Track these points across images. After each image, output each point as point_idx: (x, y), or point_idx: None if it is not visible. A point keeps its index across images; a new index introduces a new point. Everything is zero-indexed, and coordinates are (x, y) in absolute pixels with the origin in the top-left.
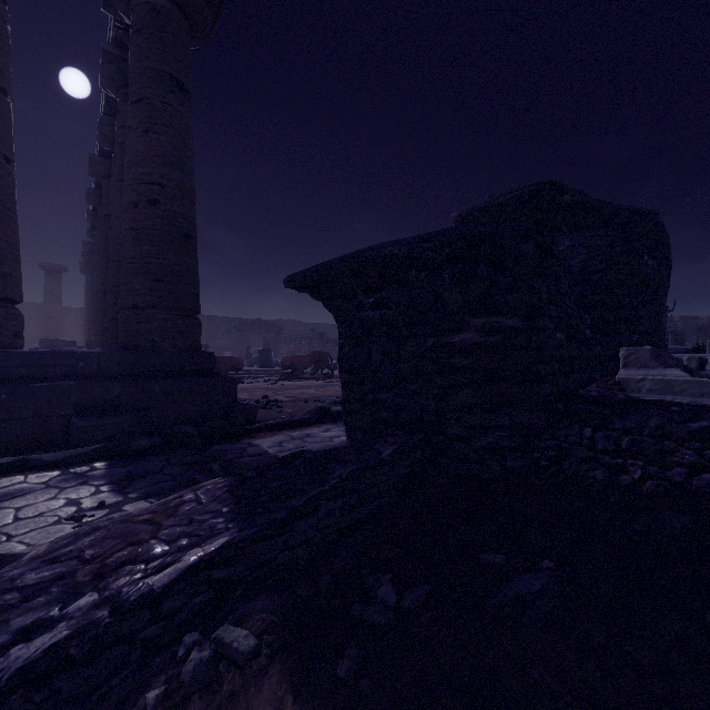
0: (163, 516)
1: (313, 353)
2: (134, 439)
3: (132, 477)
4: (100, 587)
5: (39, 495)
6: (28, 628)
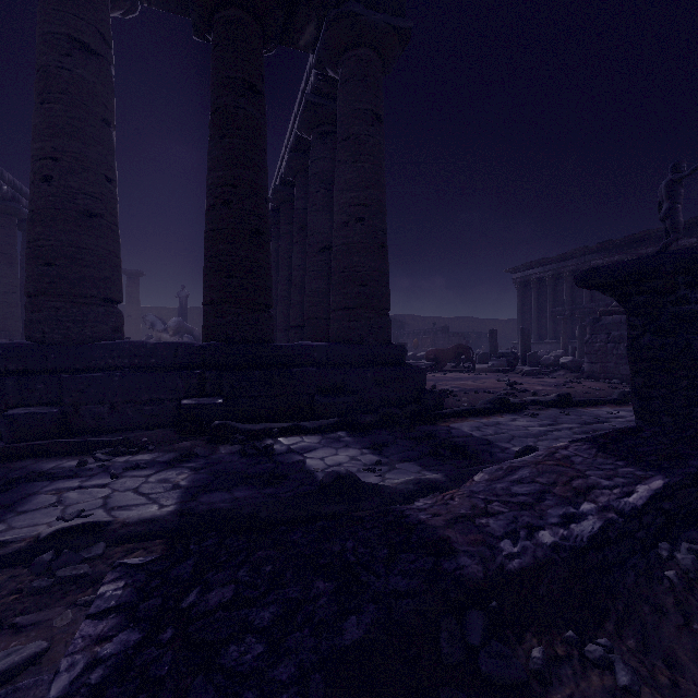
0: (566, 463)
1: (455, 346)
2: (362, 416)
3: (381, 445)
4: (589, 500)
5: (325, 451)
6: (565, 516)
